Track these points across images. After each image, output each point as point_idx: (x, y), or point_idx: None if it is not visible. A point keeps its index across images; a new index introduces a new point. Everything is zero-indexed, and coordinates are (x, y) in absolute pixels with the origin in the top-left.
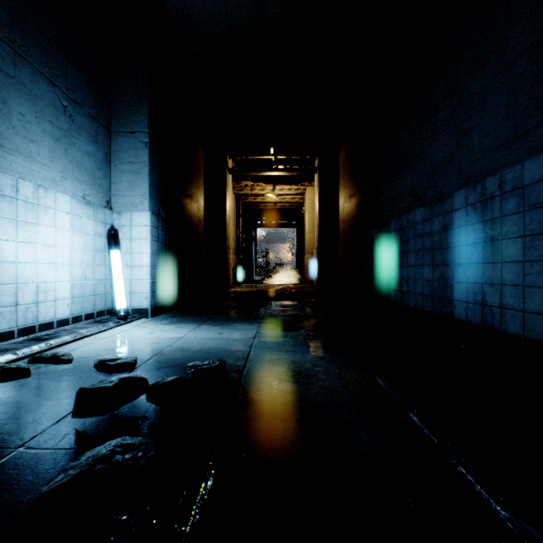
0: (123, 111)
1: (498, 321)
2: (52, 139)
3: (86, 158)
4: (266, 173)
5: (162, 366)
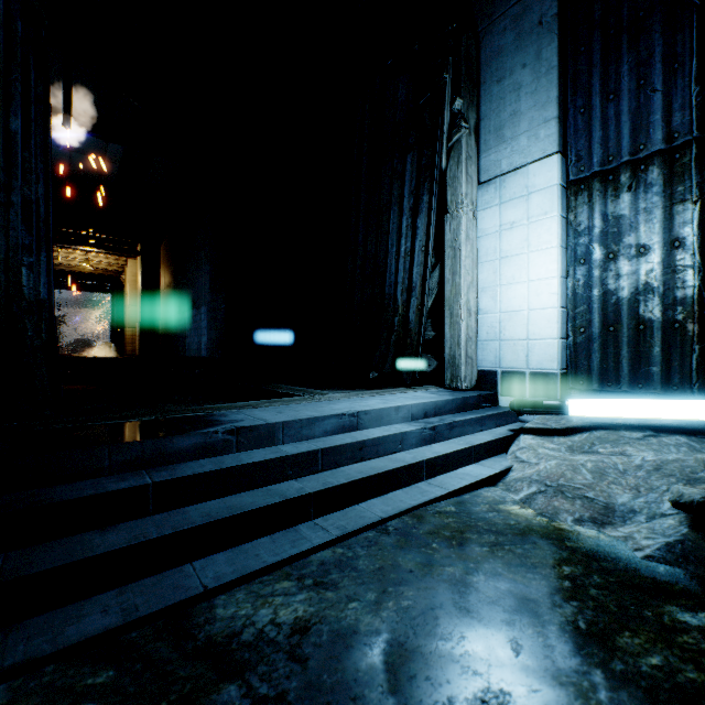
0: None
1: None
2: None
3: None
4: (84, 248)
5: None
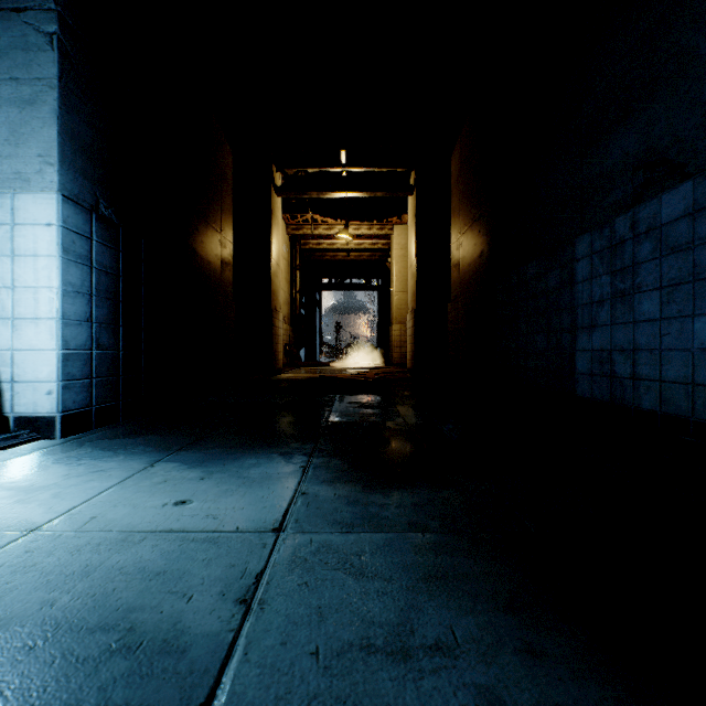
0: None
1: None
2: None
3: None
4: (335, 194)
5: None
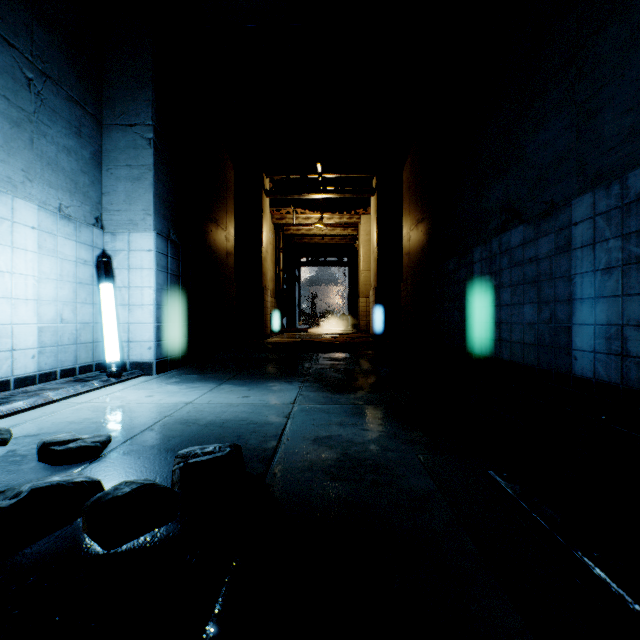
0: (118, 97)
1: None
2: (7, 122)
3: (64, 155)
4: (312, 196)
5: (146, 450)
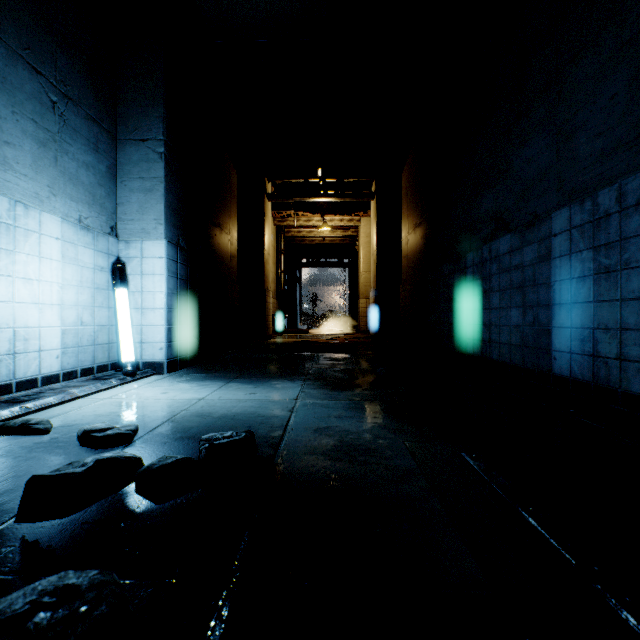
0: (132, 113)
1: (616, 378)
2: (35, 143)
3: (84, 170)
4: (313, 199)
5: (170, 437)
